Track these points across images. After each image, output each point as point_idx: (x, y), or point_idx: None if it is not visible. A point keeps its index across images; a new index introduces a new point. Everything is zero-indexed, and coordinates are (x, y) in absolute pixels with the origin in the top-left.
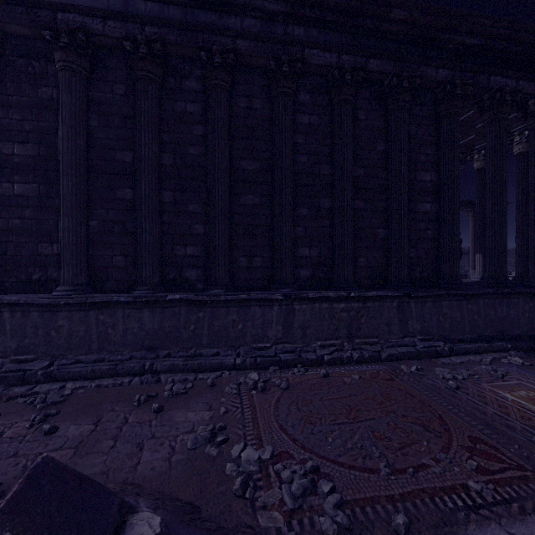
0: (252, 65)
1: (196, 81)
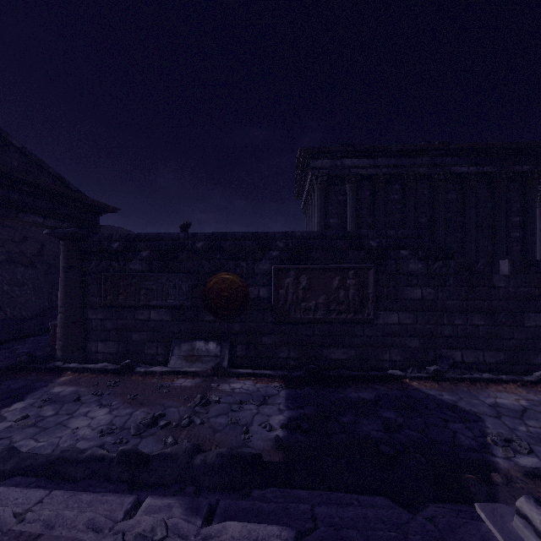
0: (423, 175)
1: (398, 185)
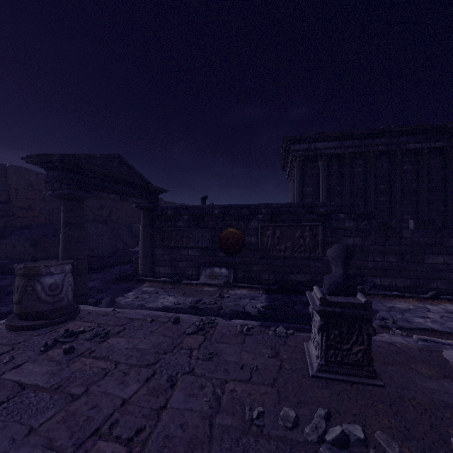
0: (383, 151)
1: (361, 160)
